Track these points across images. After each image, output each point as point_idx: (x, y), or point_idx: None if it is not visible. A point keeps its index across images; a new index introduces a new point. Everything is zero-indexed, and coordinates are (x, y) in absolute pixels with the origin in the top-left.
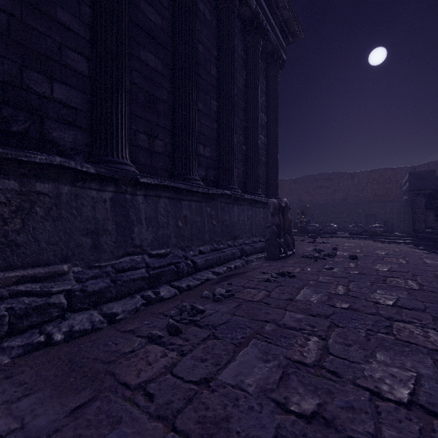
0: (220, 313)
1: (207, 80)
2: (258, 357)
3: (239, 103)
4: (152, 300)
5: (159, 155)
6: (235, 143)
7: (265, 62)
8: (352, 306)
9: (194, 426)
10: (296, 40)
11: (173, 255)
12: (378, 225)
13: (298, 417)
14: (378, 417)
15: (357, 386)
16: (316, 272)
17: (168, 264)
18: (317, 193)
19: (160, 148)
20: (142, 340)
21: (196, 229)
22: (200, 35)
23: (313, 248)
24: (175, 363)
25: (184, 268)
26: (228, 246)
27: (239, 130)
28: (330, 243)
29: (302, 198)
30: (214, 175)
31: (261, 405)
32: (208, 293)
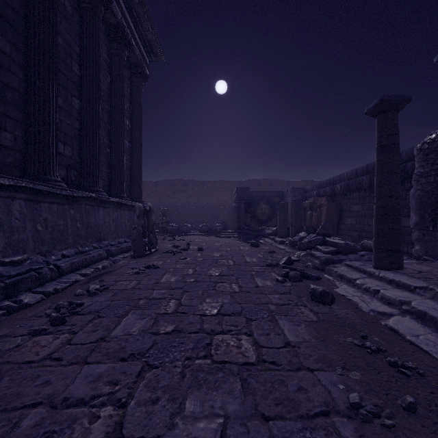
0: (99, 302)
1: (67, 75)
2: (137, 318)
3: (104, 106)
4: (14, 308)
5: (6, 149)
6: (100, 146)
7: (129, 70)
8: (196, 279)
9: (102, 357)
10: (158, 61)
11: (31, 261)
12: (219, 224)
13: (165, 334)
14: (202, 322)
15: (195, 314)
16: (175, 262)
17: (28, 271)
18: (176, 196)
19: (8, 142)
20: (23, 337)
21: (58, 233)
22: (59, 26)
23: (173, 244)
24: (70, 339)
25: (47, 273)
26: (94, 248)
27: (104, 132)
28: (186, 240)
29: (163, 200)
30: (76, 176)
31: (143, 336)
32: (82, 291)
